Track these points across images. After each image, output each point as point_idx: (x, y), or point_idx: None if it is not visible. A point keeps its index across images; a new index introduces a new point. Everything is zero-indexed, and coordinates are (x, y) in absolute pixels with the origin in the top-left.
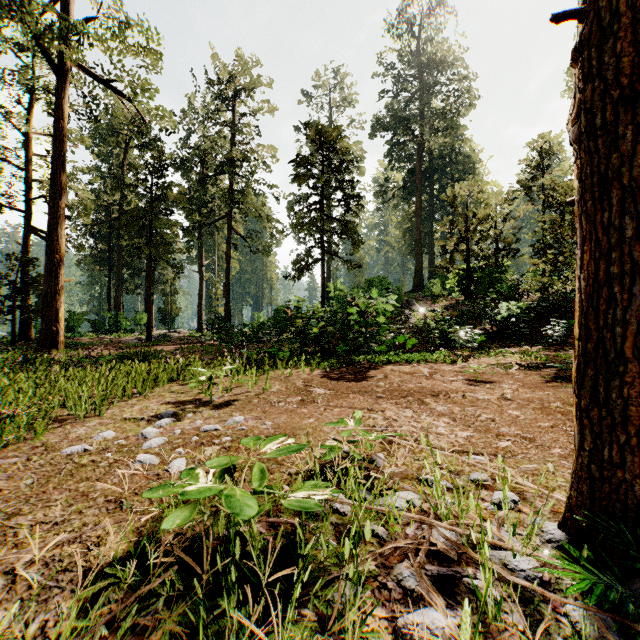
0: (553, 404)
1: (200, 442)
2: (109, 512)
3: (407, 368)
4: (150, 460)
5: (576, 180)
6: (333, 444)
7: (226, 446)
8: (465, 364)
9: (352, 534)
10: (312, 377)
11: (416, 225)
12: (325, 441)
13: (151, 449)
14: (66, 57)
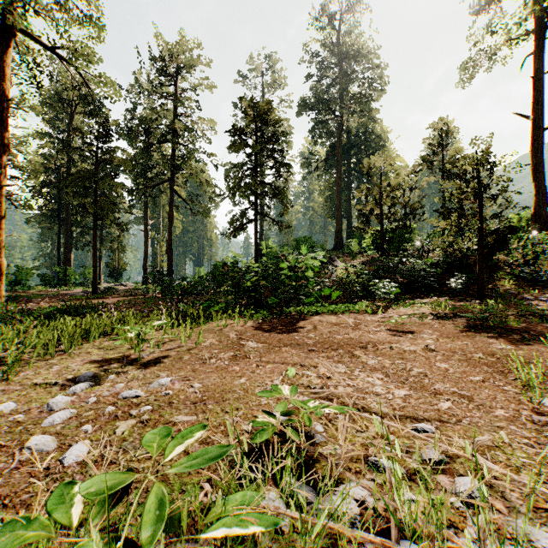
0: (476, 355)
1: (114, 414)
2: None
3: (333, 319)
4: (44, 445)
5: None
6: (266, 420)
7: (143, 420)
8: (385, 314)
9: None
10: (245, 329)
11: (337, 192)
12: (256, 416)
13: (52, 427)
14: (8, 20)
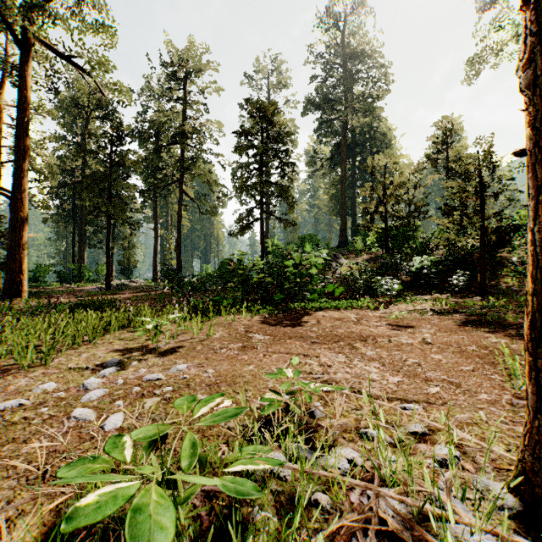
0: (469, 348)
1: (141, 393)
2: (29, 483)
3: (336, 314)
4: (86, 415)
5: (527, 128)
6: (272, 397)
7: (166, 397)
8: (387, 310)
9: (296, 523)
10: (252, 323)
11: (341, 191)
12: (264, 394)
13: (90, 402)
14: (30, 33)
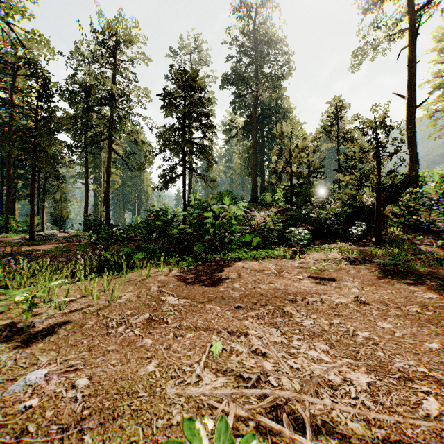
0: (411, 309)
1: None
2: None
3: (256, 265)
4: None
5: None
6: None
7: None
8: (303, 260)
9: None
10: (169, 279)
11: (253, 154)
12: None
13: None
14: None
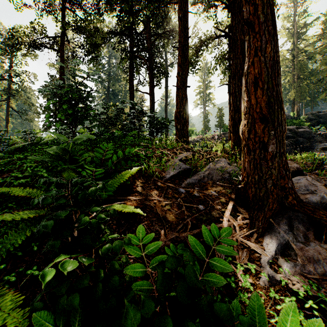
0: None
1: None
2: None
3: None
4: None
5: None
6: None
7: None
8: None
9: None
10: None
11: None
12: None
13: None
14: None
